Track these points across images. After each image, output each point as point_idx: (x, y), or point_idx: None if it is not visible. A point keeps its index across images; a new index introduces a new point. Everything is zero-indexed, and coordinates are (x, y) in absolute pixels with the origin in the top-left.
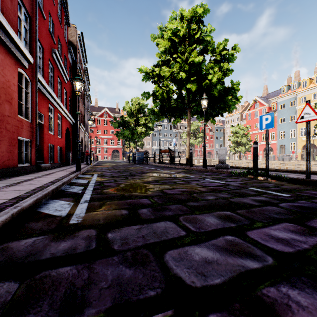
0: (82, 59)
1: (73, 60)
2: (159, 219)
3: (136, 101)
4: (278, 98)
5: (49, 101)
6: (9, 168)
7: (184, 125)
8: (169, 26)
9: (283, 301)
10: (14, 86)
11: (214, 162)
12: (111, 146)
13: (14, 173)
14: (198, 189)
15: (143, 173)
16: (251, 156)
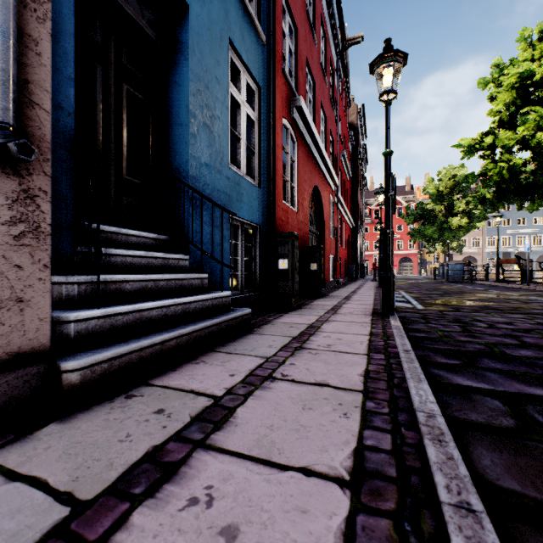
0: (360, 135)
1: (352, 146)
2: (475, 312)
3: (448, 174)
4: None
5: (339, 211)
6: (327, 282)
7: None
8: (512, 72)
9: (519, 324)
10: (329, 212)
11: None
12: (397, 251)
13: (329, 286)
14: (531, 307)
15: (463, 293)
16: None
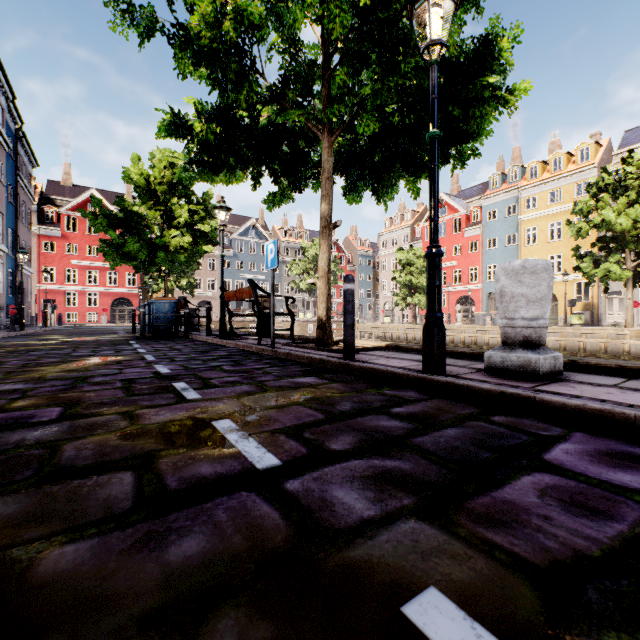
0: None
1: None
2: None
3: (166, 159)
4: (485, 198)
5: None
6: None
7: (296, 246)
8: None
9: None
10: None
11: (360, 329)
12: (110, 288)
13: None
14: None
15: None
16: None
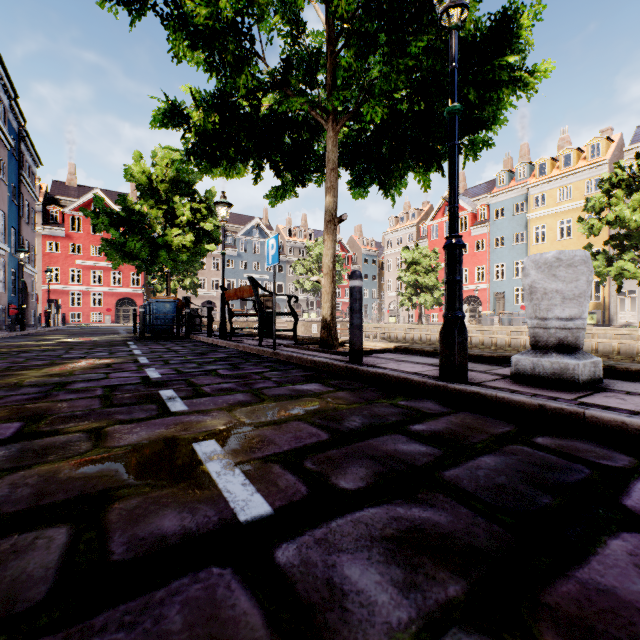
0: None
1: None
2: None
3: (168, 157)
4: (492, 196)
5: None
6: None
7: (300, 245)
8: None
9: None
10: None
11: (365, 329)
12: (114, 288)
13: None
14: None
15: None
16: (439, 315)
